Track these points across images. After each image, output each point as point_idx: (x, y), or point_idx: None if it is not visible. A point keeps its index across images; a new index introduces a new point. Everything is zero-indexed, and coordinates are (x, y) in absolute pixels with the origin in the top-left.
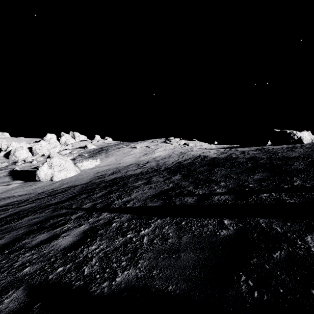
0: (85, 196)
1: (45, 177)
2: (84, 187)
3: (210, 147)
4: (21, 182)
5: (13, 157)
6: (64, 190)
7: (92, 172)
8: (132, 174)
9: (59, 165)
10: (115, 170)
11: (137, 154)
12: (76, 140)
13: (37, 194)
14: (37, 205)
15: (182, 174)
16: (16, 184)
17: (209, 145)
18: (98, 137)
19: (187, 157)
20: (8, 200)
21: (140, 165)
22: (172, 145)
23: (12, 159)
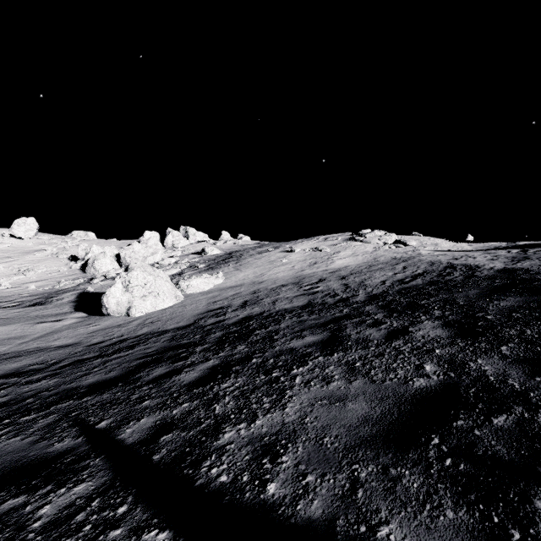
0: (159, 375)
1: (117, 308)
2: (176, 339)
3: (460, 247)
4: (81, 316)
5: (92, 270)
6: (137, 341)
7: (206, 300)
8: (286, 308)
9: (142, 285)
10: (250, 298)
11: (295, 263)
12: (190, 241)
13: (87, 346)
14: (51, 388)
15: (441, 319)
16: (72, 319)
17: (456, 244)
18: (226, 235)
19: (417, 268)
20: (27, 360)
21: (303, 287)
22: (369, 246)
23: (90, 273)
